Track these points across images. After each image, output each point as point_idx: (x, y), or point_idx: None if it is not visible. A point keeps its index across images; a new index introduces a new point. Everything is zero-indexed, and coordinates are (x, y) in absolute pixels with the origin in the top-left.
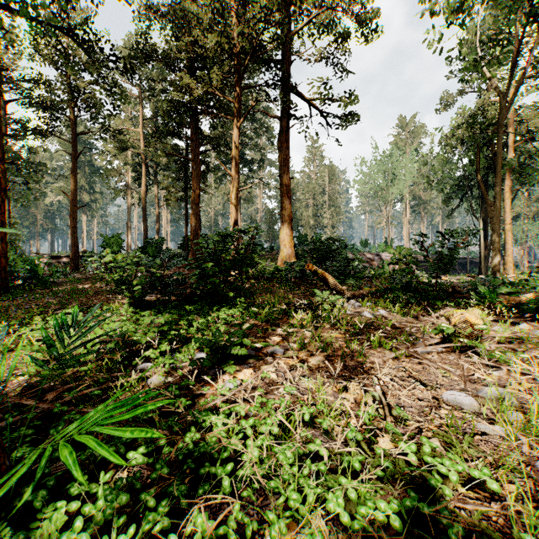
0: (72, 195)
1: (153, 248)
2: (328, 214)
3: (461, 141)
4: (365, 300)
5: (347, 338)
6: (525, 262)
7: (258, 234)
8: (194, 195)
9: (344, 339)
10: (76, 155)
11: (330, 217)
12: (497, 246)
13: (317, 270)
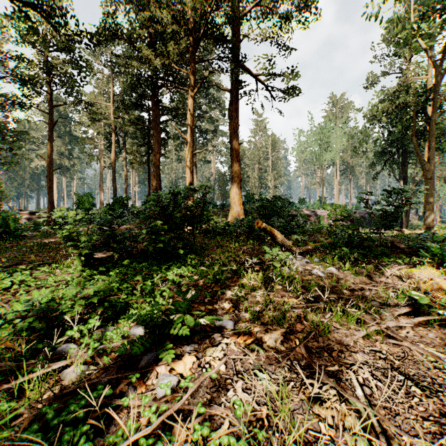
0: (48, 159)
1: (120, 206)
2: (271, 176)
3: (386, 112)
4: (314, 256)
5: (306, 310)
6: (437, 217)
7: (208, 192)
8: (154, 159)
9: (299, 306)
10: (51, 124)
11: (273, 179)
12: (431, 203)
13: (266, 227)
